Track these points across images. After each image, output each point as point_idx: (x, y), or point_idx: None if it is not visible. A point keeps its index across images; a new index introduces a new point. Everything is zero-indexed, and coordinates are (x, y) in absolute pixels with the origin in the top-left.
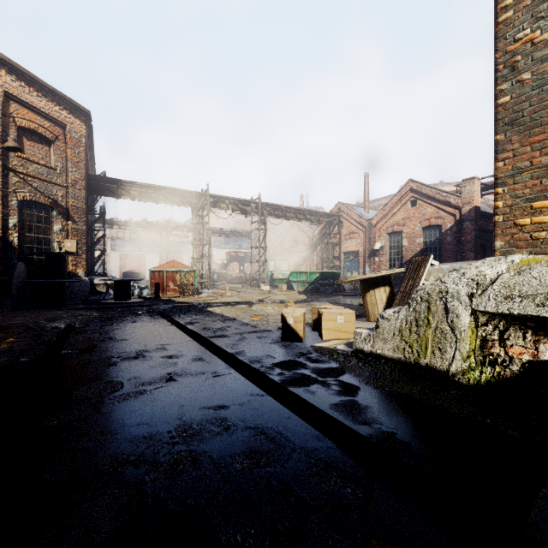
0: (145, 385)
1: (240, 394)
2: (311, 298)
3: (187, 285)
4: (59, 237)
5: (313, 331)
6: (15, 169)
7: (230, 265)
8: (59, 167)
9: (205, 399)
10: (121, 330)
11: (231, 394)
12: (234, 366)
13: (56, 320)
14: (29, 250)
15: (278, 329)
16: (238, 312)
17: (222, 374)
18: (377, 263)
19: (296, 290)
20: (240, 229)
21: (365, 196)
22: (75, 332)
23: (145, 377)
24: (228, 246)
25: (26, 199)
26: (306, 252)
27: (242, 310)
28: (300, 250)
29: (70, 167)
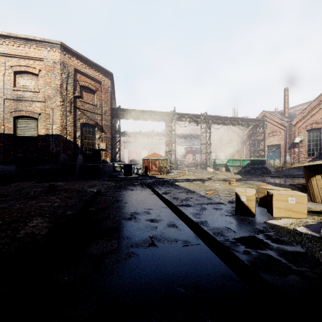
0: (133, 247)
1: (212, 273)
2: (245, 177)
3: (163, 167)
4: (98, 141)
5: (260, 207)
6: (79, 108)
7: (187, 155)
8: (98, 104)
9: (180, 273)
10: (124, 195)
11: (204, 271)
12: (201, 237)
13: (93, 187)
14: (85, 148)
15: (229, 202)
16: (195, 187)
17: (192, 244)
18: (296, 152)
19: (232, 172)
20: (193, 134)
21: (285, 104)
22: (100, 195)
23: (134, 238)
24: (185, 144)
25: (83, 122)
26: (237, 146)
27: (198, 185)
28: (233, 145)
29: (103, 104)
